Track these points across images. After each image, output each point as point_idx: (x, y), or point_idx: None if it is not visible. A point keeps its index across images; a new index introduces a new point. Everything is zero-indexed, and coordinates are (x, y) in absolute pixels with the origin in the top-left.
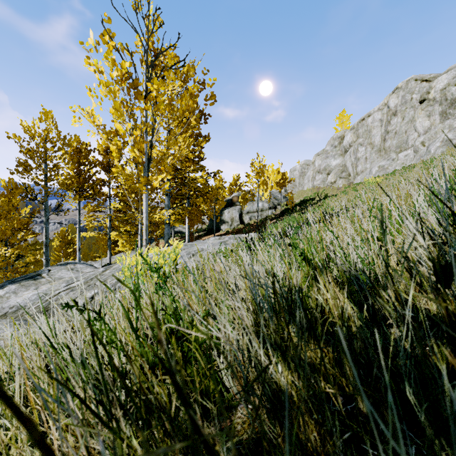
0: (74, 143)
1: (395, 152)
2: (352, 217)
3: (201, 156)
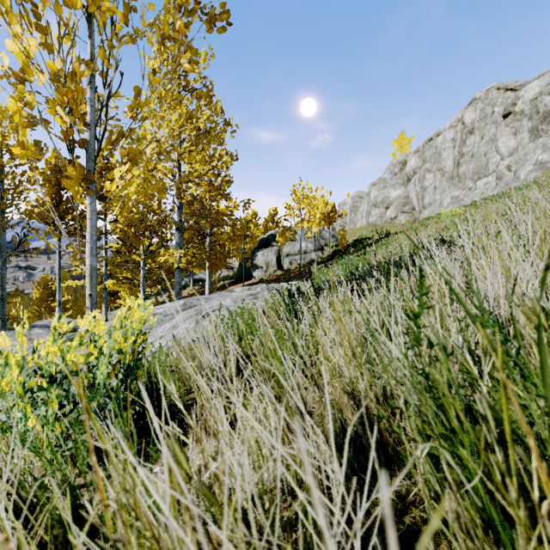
0: (52, 159)
1: (472, 179)
2: None
3: (226, 179)
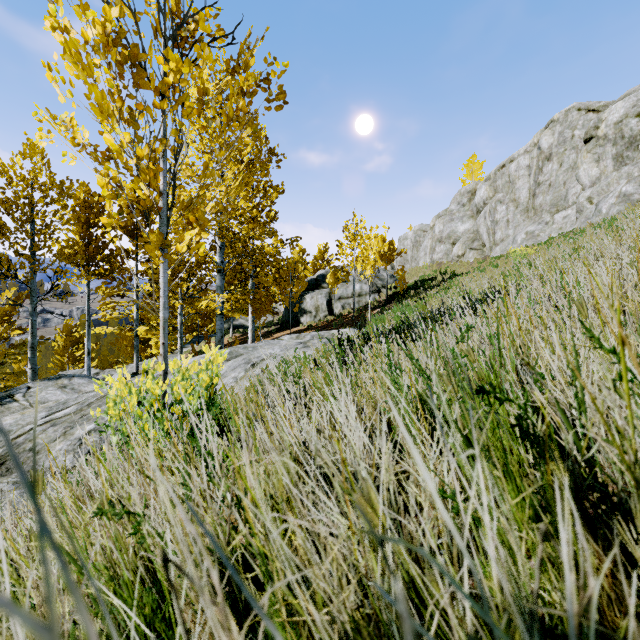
0: (81, 194)
1: (550, 212)
2: (581, 306)
3: (271, 215)
